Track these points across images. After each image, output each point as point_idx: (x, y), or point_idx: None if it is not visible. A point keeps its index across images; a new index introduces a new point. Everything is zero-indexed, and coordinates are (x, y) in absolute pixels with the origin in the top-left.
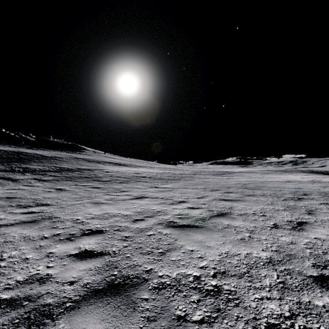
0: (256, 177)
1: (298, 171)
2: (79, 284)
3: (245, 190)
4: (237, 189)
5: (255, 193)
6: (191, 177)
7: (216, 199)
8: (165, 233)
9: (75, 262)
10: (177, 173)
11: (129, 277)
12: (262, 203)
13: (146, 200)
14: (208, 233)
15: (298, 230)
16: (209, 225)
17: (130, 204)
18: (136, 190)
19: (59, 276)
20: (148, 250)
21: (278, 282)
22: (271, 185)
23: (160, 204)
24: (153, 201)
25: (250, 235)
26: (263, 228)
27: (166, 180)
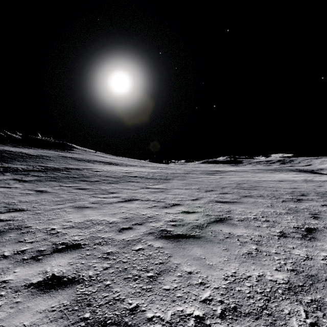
0: (249, 176)
1: (287, 170)
2: None
3: (241, 190)
4: (233, 190)
5: (251, 193)
6: (184, 177)
7: (212, 201)
8: (156, 246)
9: (34, 297)
10: (169, 172)
11: (106, 322)
12: (261, 205)
13: (136, 203)
14: (208, 245)
15: (310, 239)
16: (208, 235)
17: (117, 208)
18: (126, 192)
19: (4, 325)
20: (134, 273)
21: (309, 324)
22: (266, 185)
23: (151, 208)
24: (144, 204)
25: (257, 247)
26: (270, 237)
27: (158, 179)
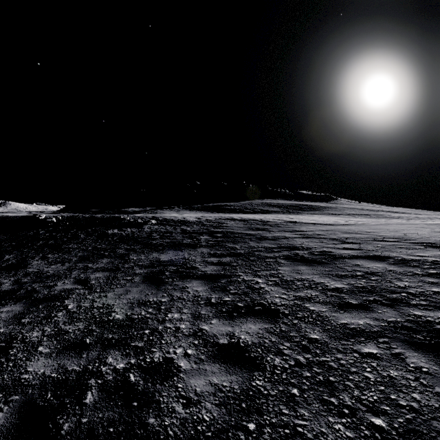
0: None
1: None
2: None
3: None
4: None
5: None
6: None
7: None
8: None
9: None
10: None
11: None
12: None
13: None
14: None
15: None
16: None
17: None
18: None
19: None
20: None
21: None
22: None
23: None
24: None
25: None
26: None
27: None
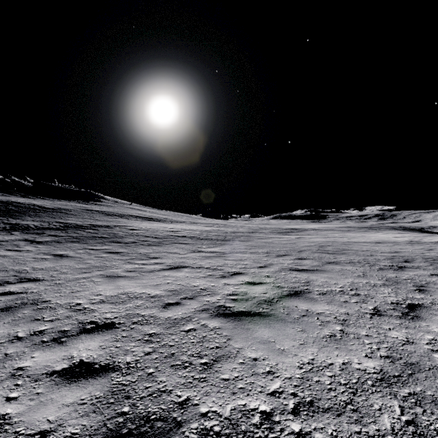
0: (335, 236)
1: (388, 228)
2: (57, 437)
3: (324, 255)
4: (313, 254)
5: (338, 259)
6: (248, 237)
7: (285, 269)
8: (212, 326)
9: (59, 387)
10: (228, 231)
11: (149, 418)
12: (350, 274)
13: (185, 272)
14: (278, 325)
15: (412, 318)
16: (279, 312)
17: (161, 277)
18: (171, 257)
19: (24, 420)
20: (184, 359)
21: (404, 422)
22: (358, 248)
23: (205, 278)
24: (195, 272)
25: (342, 328)
26: (360, 316)
27: (214, 240)
